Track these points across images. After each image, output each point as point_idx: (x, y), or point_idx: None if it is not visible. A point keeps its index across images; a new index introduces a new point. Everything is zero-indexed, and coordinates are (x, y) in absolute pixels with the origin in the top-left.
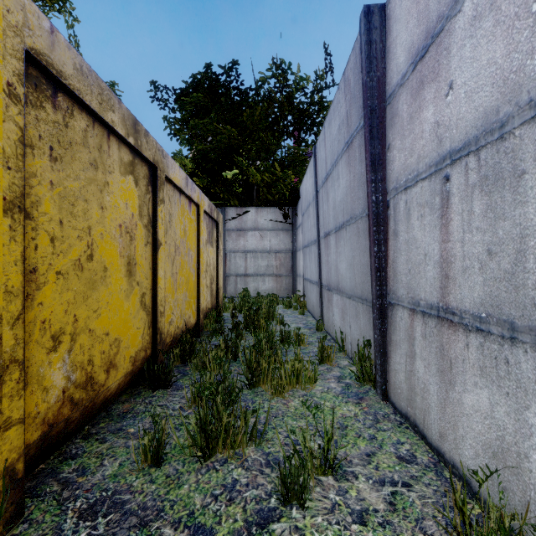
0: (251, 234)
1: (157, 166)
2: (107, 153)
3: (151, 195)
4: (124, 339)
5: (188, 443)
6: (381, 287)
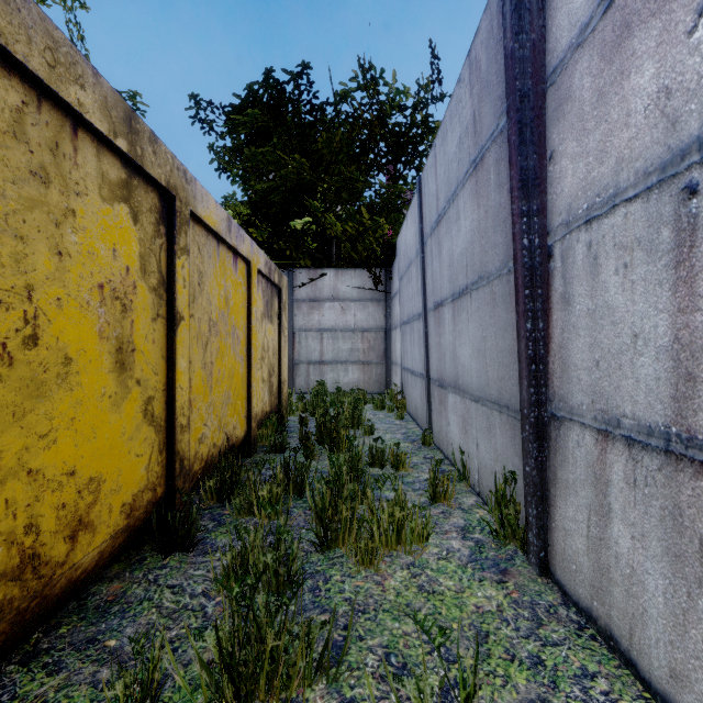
0: (329, 305)
1: (174, 194)
2: (72, 160)
3: (164, 240)
4: (109, 477)
5: (203, 684)
6: (538, 389)
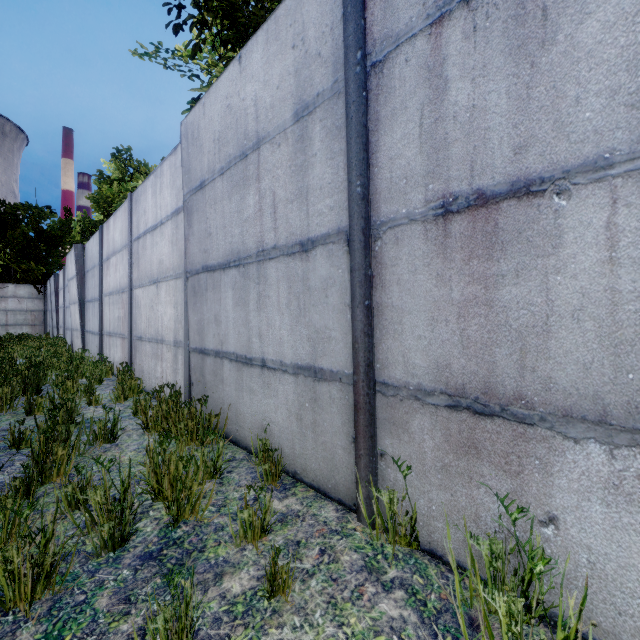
0: (12, 300)
1: None
2: None
3: None
4: None
5: None
6: (58, 324)
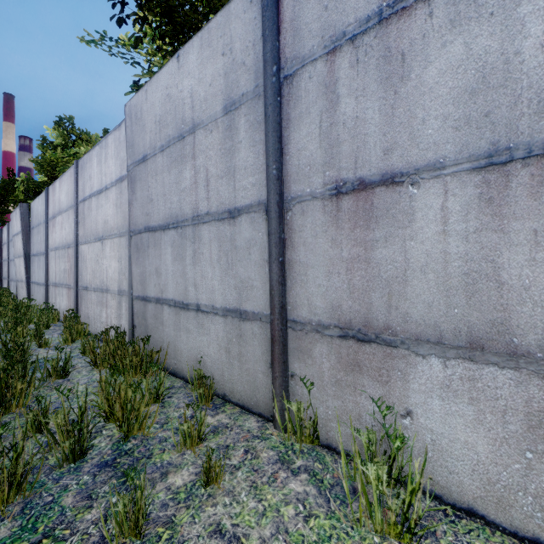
0: None
1: None
2: None
3: None
4: None
5: None
6: (1, 276)
